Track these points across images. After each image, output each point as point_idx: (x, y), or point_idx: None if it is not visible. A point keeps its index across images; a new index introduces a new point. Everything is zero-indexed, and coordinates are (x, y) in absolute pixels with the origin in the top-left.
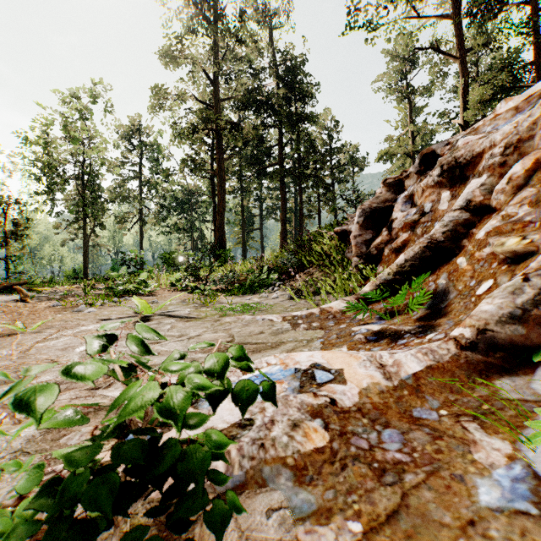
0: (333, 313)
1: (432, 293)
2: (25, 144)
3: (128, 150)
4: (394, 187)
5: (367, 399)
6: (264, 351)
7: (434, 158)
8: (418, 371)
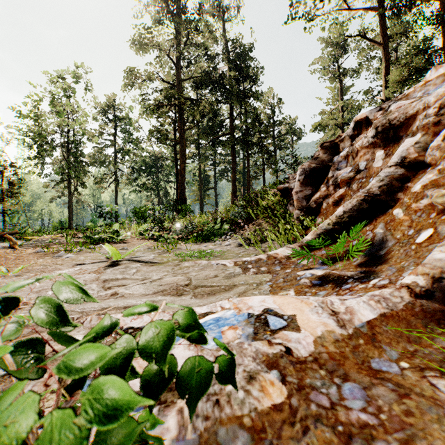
0: (279, 258)
1: (370, 241)
2: (19, 117)
3: (106, 122)
4: (330, 149)
5: (322, 348)
6: (218, 293)
7: (367, 123)
8: (372, 319)
